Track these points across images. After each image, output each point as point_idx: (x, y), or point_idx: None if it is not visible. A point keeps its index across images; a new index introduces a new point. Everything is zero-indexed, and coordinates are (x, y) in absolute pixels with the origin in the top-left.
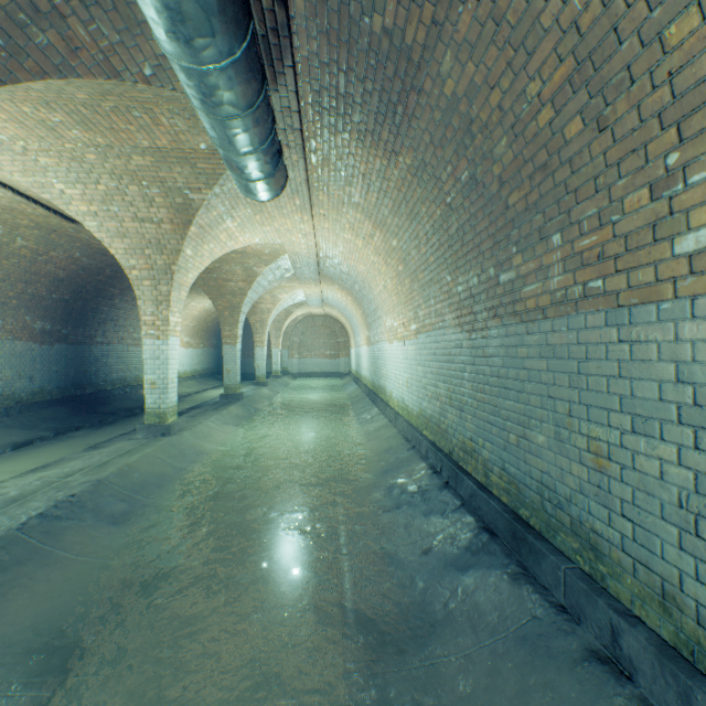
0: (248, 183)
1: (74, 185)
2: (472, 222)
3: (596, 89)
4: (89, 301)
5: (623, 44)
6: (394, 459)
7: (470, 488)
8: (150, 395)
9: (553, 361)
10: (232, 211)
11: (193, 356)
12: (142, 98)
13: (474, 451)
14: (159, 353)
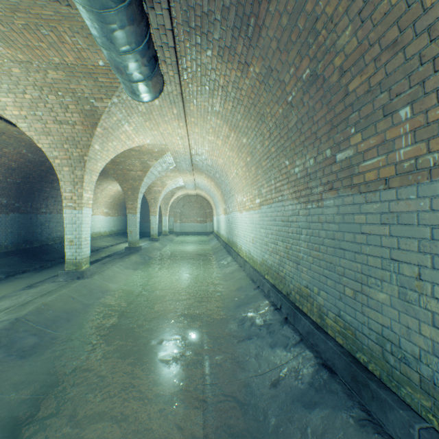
0: (131, 84)
1: (7, 94)
2: (310, 114)
3: None
4: (35, 184)
5: None
6: (244, 296)
7: (307, 326)
8: (69, 249)
9: (397, 227)
10: (128, 117)
11: (110, 222)
12: (46, 15)
13: (310, 297)
14: (75, 219)
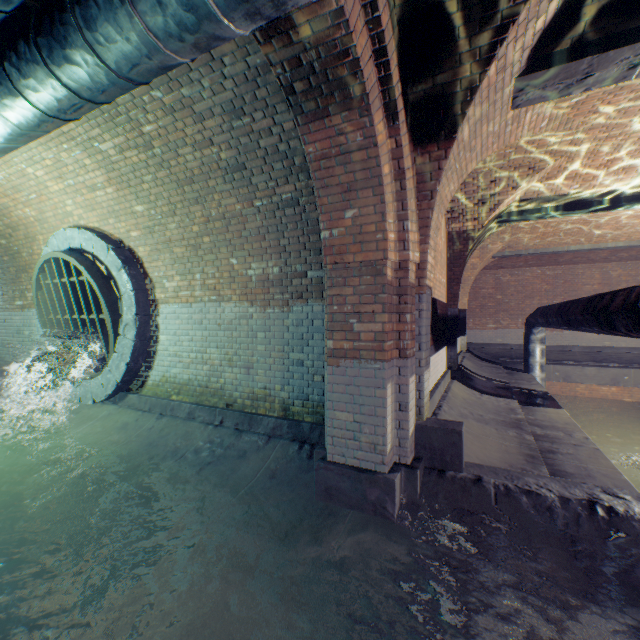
0: None
1: None
2: None
3: (4, 268)
4: None
5: (6, 265)
6: None
7: None
8: None
9: (2, 324)
10: None
11: None
12: None
13: None
14: None
